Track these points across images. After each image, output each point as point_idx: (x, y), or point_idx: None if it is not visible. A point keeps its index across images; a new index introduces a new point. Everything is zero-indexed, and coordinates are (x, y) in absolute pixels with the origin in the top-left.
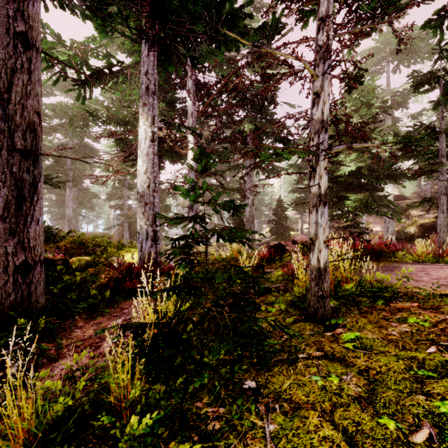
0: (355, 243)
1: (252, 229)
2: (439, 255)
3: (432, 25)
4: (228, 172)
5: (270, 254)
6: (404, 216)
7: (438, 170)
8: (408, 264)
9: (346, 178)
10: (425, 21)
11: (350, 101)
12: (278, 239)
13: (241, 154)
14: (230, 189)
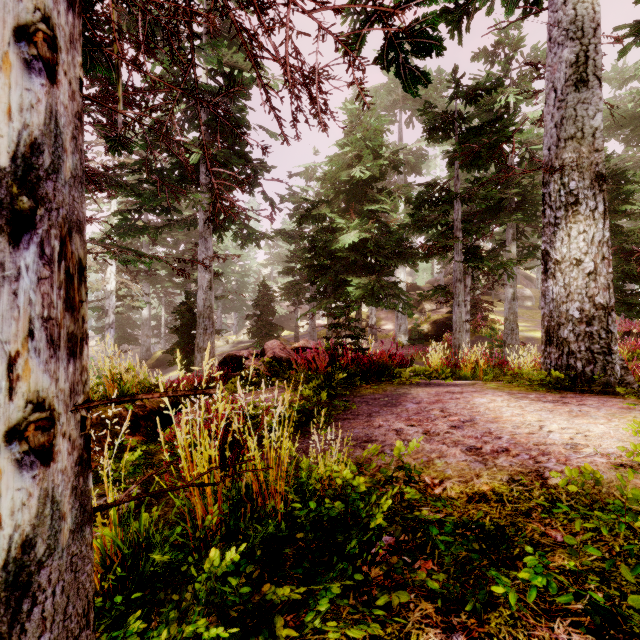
0: (346, 355)
1: (208, 330)
2: (455, 365)
3: (448, 18)
4: (183, 236)
5: (212, 377)
6: (418, 311)
7: (453, 248)
8: (418, 386)
9: (348, 253)
10: (440, 9)
11: (353, 143)
12: (261, 343)
13: (173, 194)
14: (150, 256)
